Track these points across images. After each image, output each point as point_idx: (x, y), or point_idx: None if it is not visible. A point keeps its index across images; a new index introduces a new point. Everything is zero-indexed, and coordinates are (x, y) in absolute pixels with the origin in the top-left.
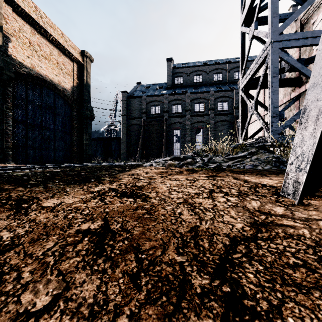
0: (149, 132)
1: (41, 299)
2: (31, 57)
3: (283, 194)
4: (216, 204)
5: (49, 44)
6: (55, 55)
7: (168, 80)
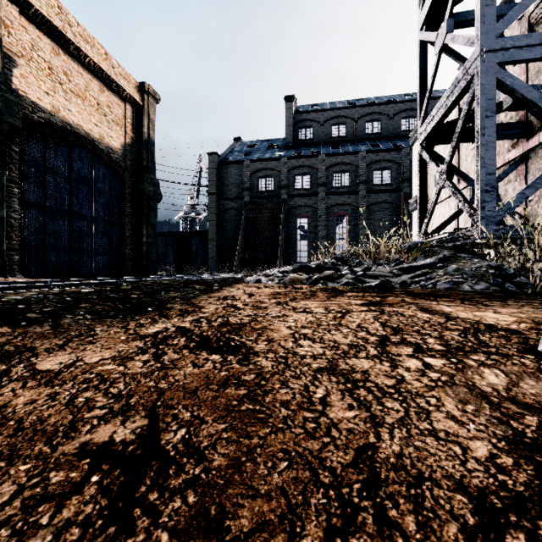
0: (255, 222)
1: None
2: (53, 93)
3: None
4: (401, 375)
5: (83, 72)
6: (94, 90)
7: (287, 134)
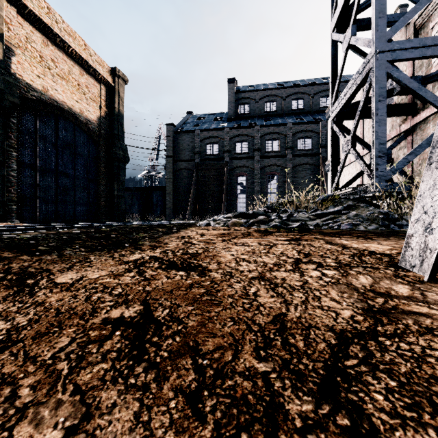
0: (204, 180)
1: (46, 435)
2: (43, 76)
3: (403, 265)
4: (306, 279)
5: (67, 59)
6: (76, 73)
7: (229, 109)
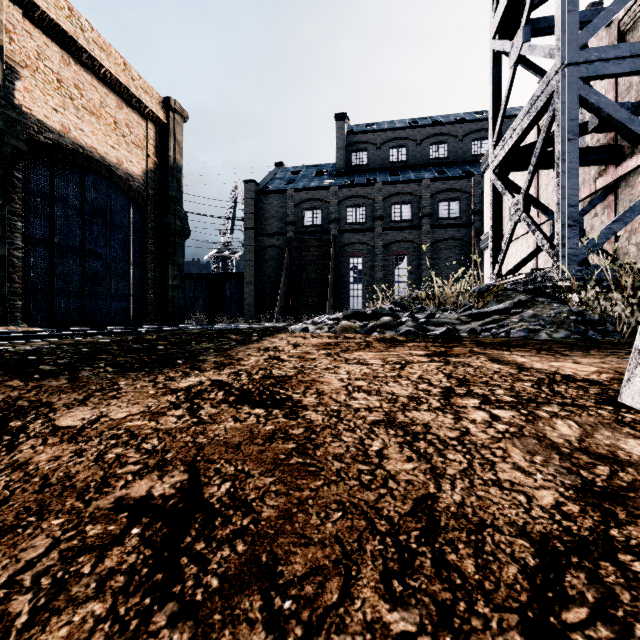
0: (300, 262)
1: None
2: (63, 110)
3: (627, 402)
4: (466, 427)
5: (98, 85)
6: (111, 106)
7: (338, 158)
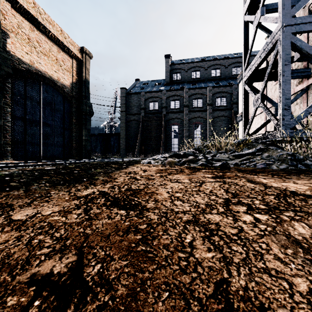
0: (148, 128)
1: None
2: (30, 53)
3: None
4: (241, 226)
5: (48, 41)
6: (54, 51)
7: (166, 77)
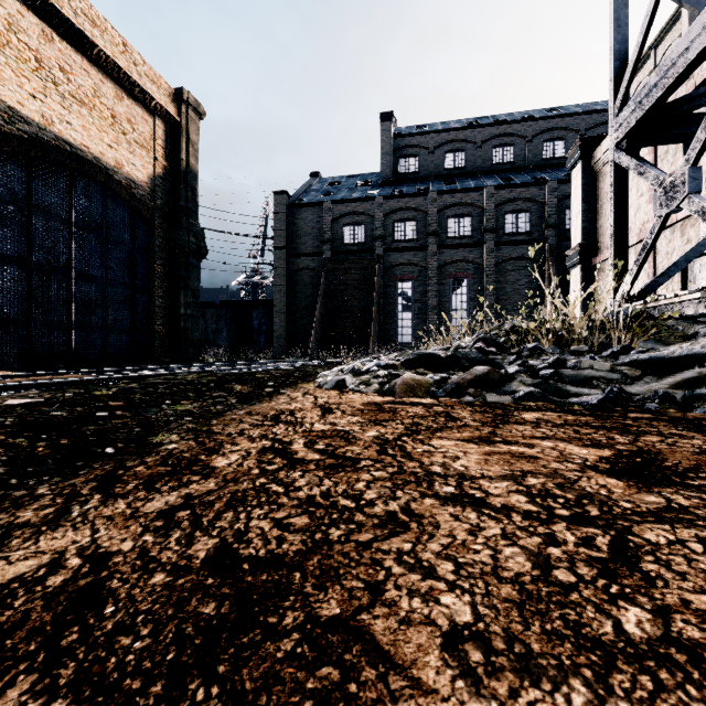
0: (339, 287)
1: None
2: (43, 96)
3: None
4: None
5: (90, 68)
6: (108, 96)
7: (383, 165)
